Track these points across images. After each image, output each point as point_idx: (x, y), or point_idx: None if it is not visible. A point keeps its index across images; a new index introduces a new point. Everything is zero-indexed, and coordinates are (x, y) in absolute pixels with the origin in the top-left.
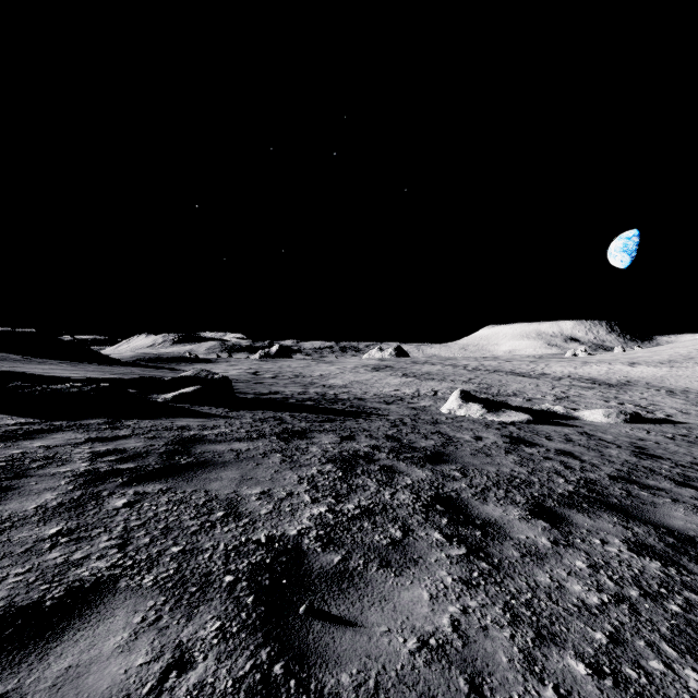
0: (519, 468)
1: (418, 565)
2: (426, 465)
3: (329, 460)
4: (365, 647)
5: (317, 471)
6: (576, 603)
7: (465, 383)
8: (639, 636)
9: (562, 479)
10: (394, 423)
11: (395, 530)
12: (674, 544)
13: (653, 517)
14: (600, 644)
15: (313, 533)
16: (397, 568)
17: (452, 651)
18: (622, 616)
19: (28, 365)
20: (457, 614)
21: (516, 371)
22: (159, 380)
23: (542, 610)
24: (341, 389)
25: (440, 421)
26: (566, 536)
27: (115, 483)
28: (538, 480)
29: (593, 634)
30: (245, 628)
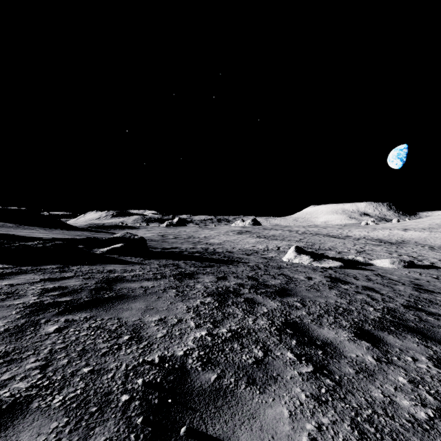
0: (340, 299)
1: (277, 382)
2: (276, 297)
3: (209, 294)
4: None
5: (200, 303)
6: (408, 418)
7: (297, 242)
8: None
9: (371, 308)
10: (252, 268)
11: (257, 350)
12: None
13: None
14: None
15: (195, 354)
16: (261, 386)
17: None
18: None
19: (18, 230)
20: (314, 432)
21: (330, 234)
22: (99, 239)
23: (383, 426)
24: (218, 246)
25: (282, 266)
26: (385, 354)
27: (52, 313)
28: (355, 308)
29: None
30: None
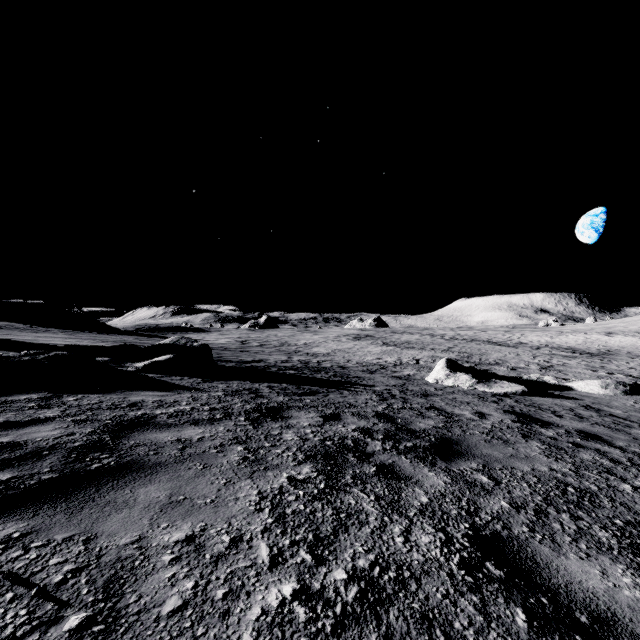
0: (557, 464)
1: None
2: (437, 461)
3: (308, 456)
4: None
5: (289, 480)
6: None
7: (445, 351)
8: None
9: (625, 484)
10: (382, 396)
11: None
12: None
13: None
14: None
15: None
16: None
17: None
18: None
19: (25, 333)
20: None
21: (493, 340)
22: (139, 347)
23: None
24: (324, 357)
25: (430, 393)
26: None
27: None
28: (597, 488)
29: None
30: None
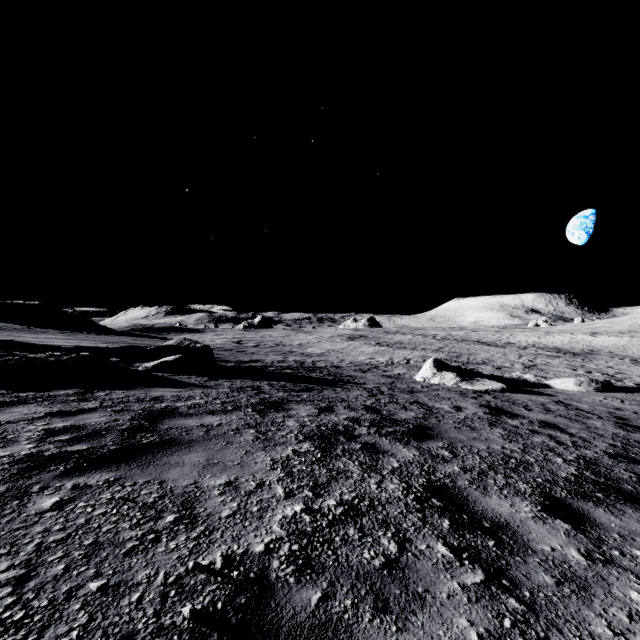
0: (509, 444)
1: (426, 607)
2: (411, 441)
3: (307, 437)
4: None
5: (293, 452)
6: None
7: (435, 351)
8: None
9: (559, 458)
10: (371, 392)
11: (388, 541)
12: None
13: None
14: None
15: (285, 549)
16: (398, 614)
17: None
18: None
19: (26, 335)
20: None
21: (483, 340)
22: (144, 348)
23: None
24: (319, 358)
25: (416, 390)
26: (598, 545)
27: (54, 472)
28: (534, 460)
29: None
30: None
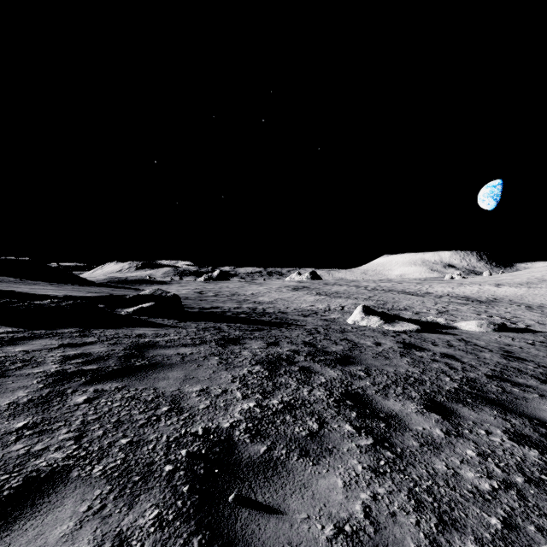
0: (412, 368)
1: (332, 454)
2: (337, 366)
3: (258, 362)
4: (287, 534)
5: (248, 371)
6: (471, 489)
7: (366, 300)
8: (529, 521)
9: (448, 378)
10: (310, 332)
11: (312, 423)
12: (546, 434)
13: (526, 410)
14: (496, 529)
15: (243, 426)
16: (315, 457)
17: (365, 538)
18: (512, 502)
19: (21, 286)
20: (368, 501)
21: (406, 290)
22: (124, 297)
23: (442, 496)
24: (268, 305)
25: (346, 330)
26: (456, 427)
27: (78, 382)
28: (428, 379)
29: (489, 519)
30: (180, 516)
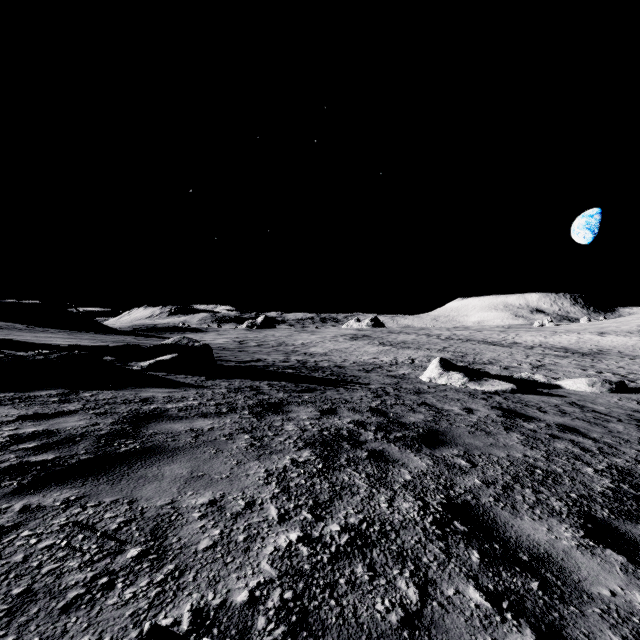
0: (531, 451)
1: None
2: (423, 448)
3: (307, 444)
4: None
5: (291, 461)
6: None
7: (440, 351)
8: None
9: (589, 468)
10: (376, 393)
11: (406, 583)
12: None
13: None
14: None
15: (274, 599)
16: None
17: None
18: None
19: (26, 334)
20: None
21: (488, 340)
22: (142, 347)
23: None
24: (322, 357)
25: (422, 390)
26: None
27: (4, 490)
28: (562, 470)
29: None
30: None
